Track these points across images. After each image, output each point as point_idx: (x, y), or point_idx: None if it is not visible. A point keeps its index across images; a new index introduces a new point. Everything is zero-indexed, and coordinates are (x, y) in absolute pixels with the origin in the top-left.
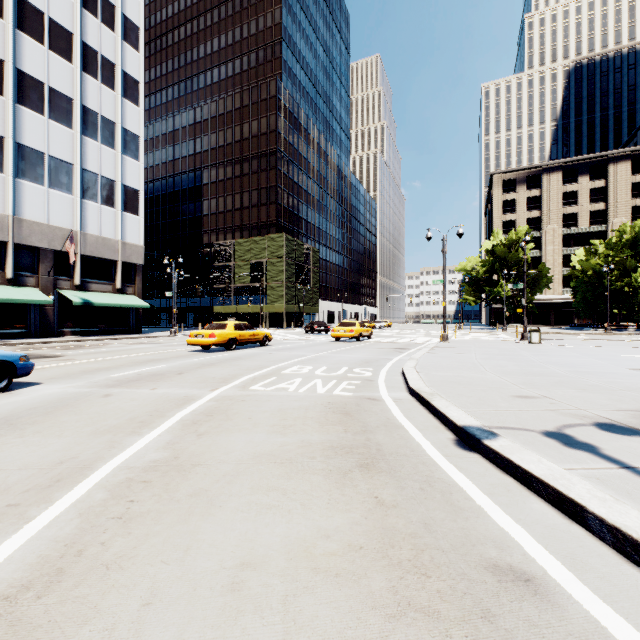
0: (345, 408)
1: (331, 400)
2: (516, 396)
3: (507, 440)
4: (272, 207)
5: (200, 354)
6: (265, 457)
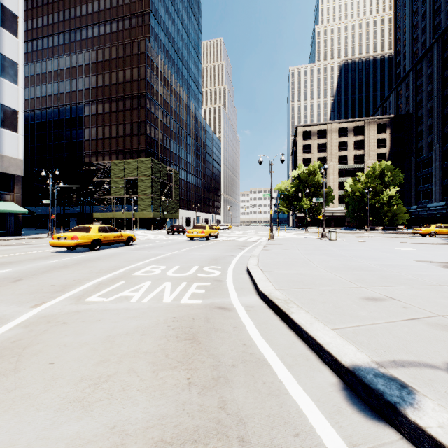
0: (192, 327)
1: (177, 314)
2: (365, 298)
3: (435, 405)
4: (142, 137)
5: (61, 255)
6: None
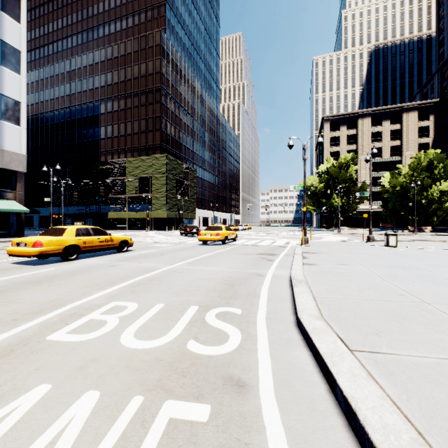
0: None
1: None
2: None
3: None
4: (157, 133)
5: (12, 269)
6: None
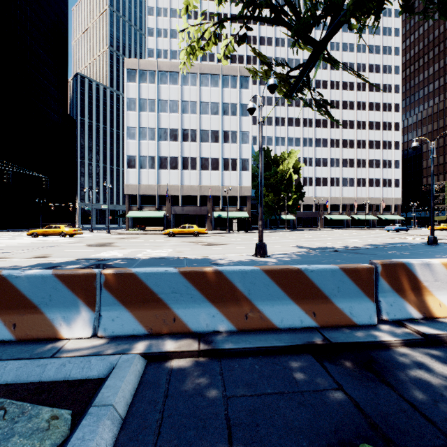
0: None
1: None
2: None
3: None
4: None
5: None
6: (445, 233)
